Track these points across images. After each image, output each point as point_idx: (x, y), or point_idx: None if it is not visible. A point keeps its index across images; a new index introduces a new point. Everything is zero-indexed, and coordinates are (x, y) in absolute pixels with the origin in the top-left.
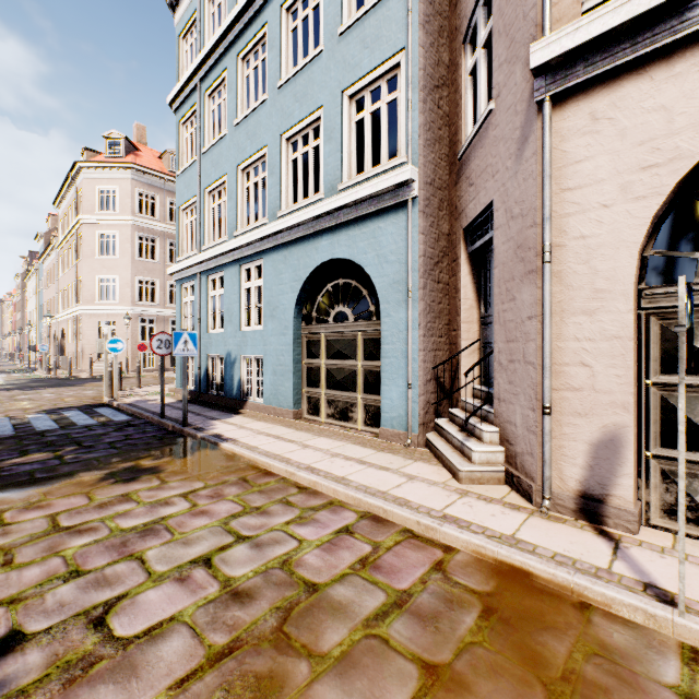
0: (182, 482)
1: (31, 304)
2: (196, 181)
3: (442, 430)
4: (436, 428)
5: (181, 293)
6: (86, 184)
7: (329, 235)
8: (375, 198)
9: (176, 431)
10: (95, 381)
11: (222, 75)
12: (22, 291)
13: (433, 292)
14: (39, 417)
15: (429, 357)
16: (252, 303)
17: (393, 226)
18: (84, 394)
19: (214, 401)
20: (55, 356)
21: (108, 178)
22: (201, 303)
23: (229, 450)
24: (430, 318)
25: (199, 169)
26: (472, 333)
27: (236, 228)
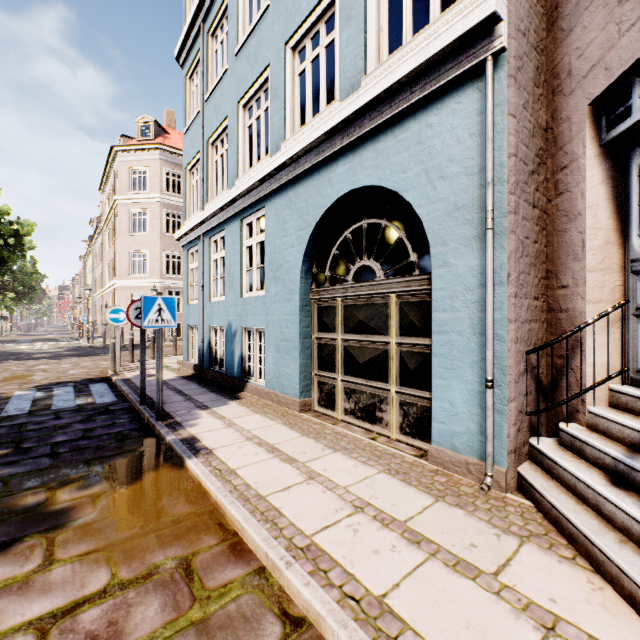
0: (77, 565)
1: (88, 280)
2: (199, 135)
3: (559, 470)
4: (535, 457)
5: (188, 259)
6: (121, 166)
7: (347, 157)
8: (421, 77)
9: (149, 426)
10: (122, 350)
11: (223, 5)
12: (84, 270)
13: (526, 221)
14: (24, 395)
15: (522, 333)
16: (254, 263)
17: (455, 115)
18: (98, 365)
19: (215, 379)
20: (102, 326)
21: (140, 160)
22: (204, 268)
23: (194, 475)
24: (523, 265)
25: (202, 120)
26: (608, 290)
27: (237, 177)
